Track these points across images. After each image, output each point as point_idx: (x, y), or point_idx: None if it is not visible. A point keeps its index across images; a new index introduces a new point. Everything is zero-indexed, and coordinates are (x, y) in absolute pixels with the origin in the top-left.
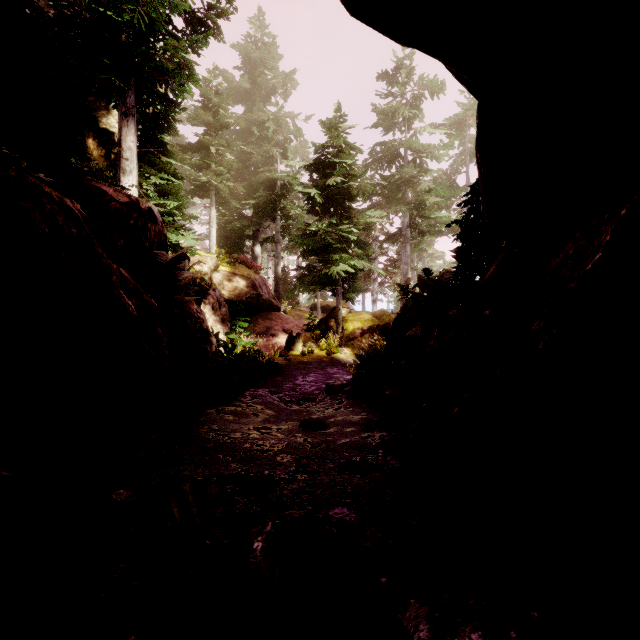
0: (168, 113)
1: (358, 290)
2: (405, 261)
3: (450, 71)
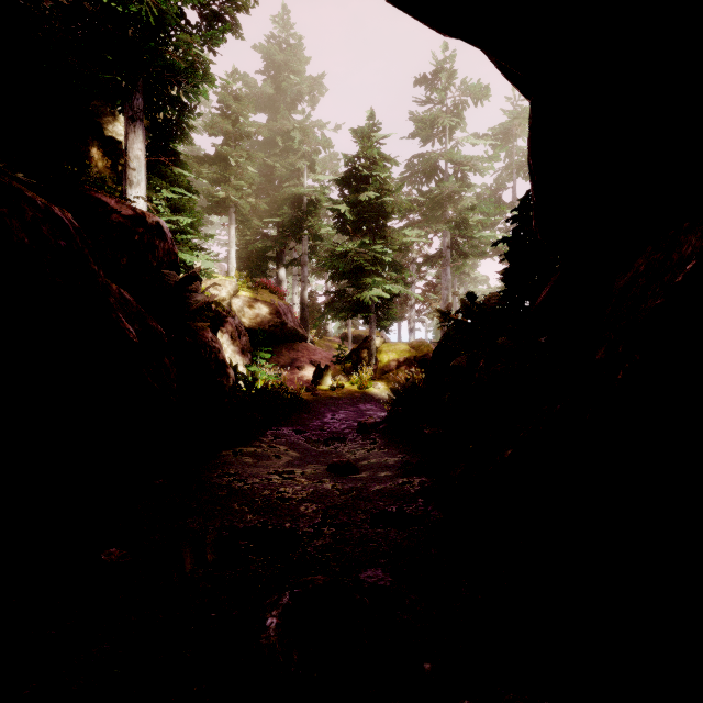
0: (181, 119)
1: (393, 318)
2: (445, 286)
3: (498, 68)
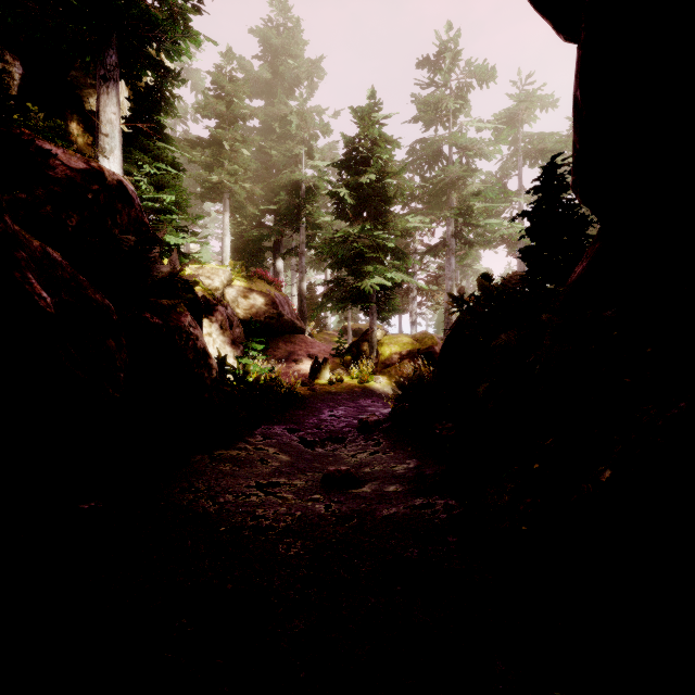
0: (164, 86)
1: (395, 309)
2: (449, 276)
3: None
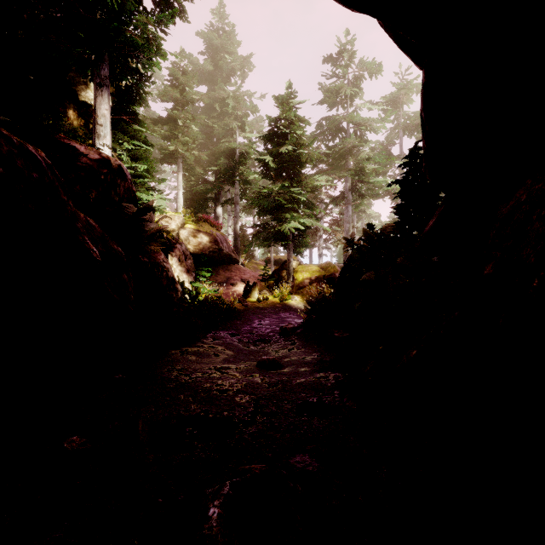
0: (139, 86)
1: (307, 245)
2: (347, 220)
3: (394, 41)
